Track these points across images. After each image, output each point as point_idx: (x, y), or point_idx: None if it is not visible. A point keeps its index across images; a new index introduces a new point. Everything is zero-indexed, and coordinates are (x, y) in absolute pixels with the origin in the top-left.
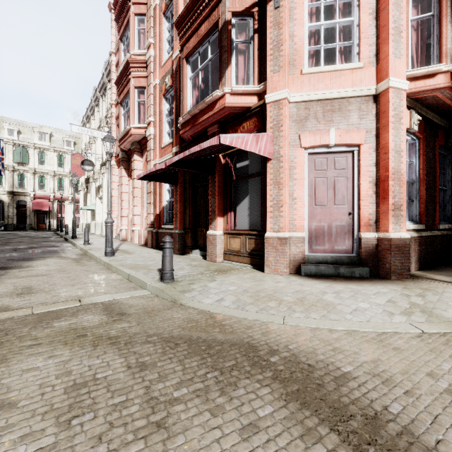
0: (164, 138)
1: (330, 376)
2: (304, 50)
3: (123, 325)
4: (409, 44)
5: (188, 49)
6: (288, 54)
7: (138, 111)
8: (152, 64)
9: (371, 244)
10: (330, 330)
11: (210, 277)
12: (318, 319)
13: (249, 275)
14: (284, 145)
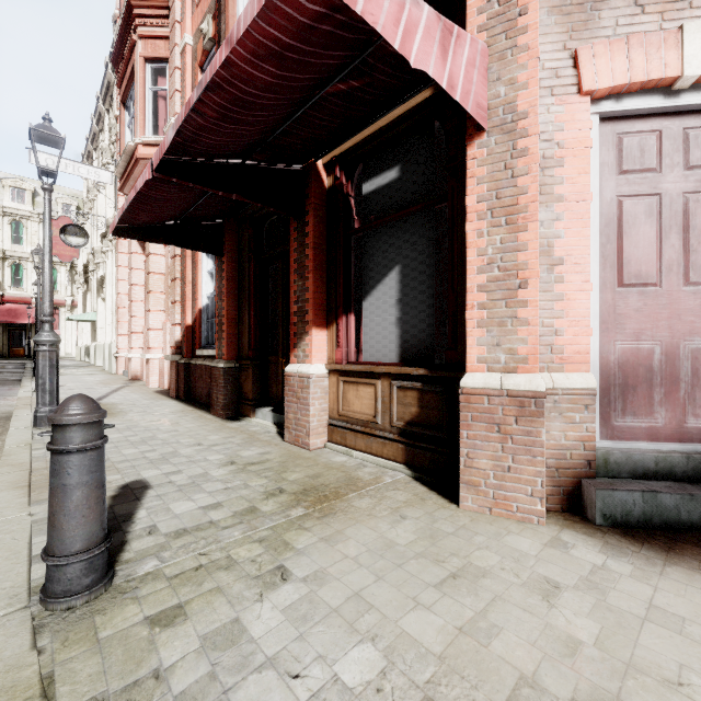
0: None
1: None
2: None
3: None
4: None
5: None
6: None
7: None
8: (179, 4)
9: None
10: None
11: (269, 549)
12: None
13: (413, 522)
14: (529, 76)
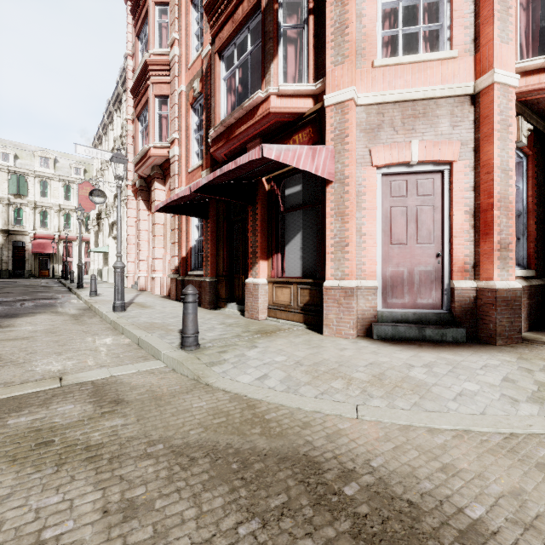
0: (192, 160)
1: (450, 530)
2: (377, 35)
3: (114, 422)
4: (517, 28)
5: (221, 40)
6: (355, 40)
7: (160, 128)
8: (177, 66)
9: (468, 296)
10: (430, 429)
11: (249, 342)
12: (408, 410)
13: (303, 338)
14: (349, 162)
